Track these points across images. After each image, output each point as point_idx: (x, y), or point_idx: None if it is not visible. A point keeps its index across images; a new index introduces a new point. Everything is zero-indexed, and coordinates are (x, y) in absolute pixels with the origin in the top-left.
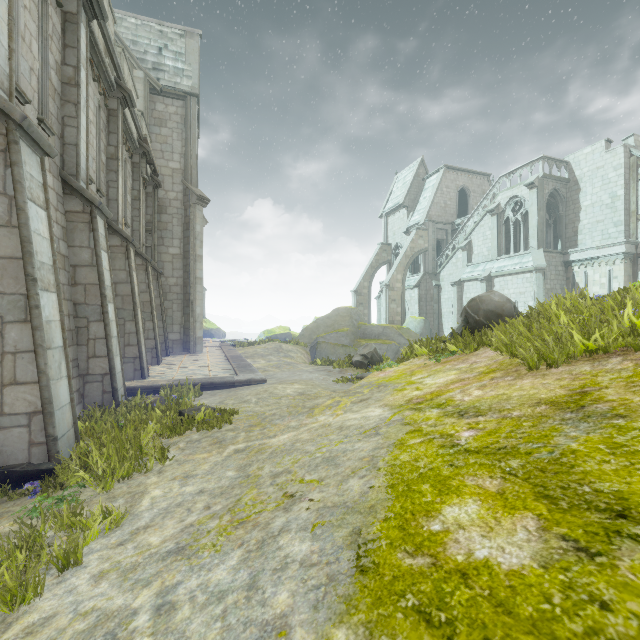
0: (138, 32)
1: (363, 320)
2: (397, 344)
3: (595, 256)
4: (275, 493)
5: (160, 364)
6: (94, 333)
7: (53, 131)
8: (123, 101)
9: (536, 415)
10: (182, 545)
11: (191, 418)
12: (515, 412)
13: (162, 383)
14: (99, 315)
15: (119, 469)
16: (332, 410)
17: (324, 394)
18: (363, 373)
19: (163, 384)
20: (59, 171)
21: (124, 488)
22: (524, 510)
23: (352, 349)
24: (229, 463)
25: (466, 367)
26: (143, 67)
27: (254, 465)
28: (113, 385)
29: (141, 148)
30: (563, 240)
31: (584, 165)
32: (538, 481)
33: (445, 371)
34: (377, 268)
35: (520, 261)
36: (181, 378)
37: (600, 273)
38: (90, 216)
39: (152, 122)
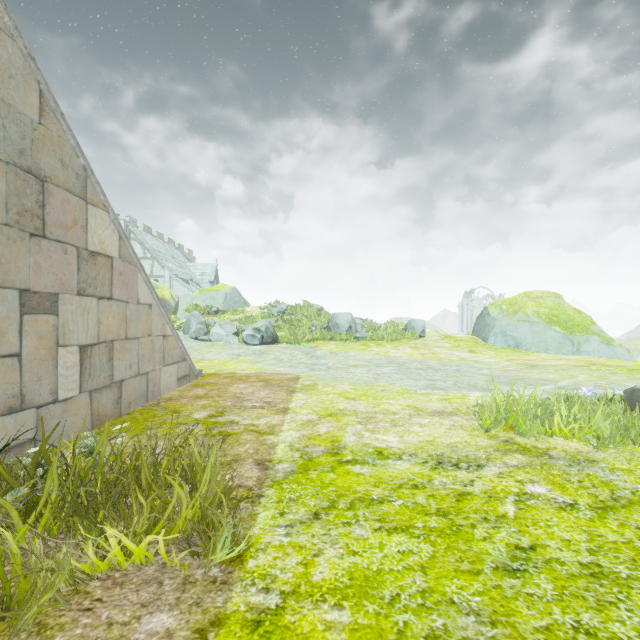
0: None
1: None
2: None
3: None
4: None
5: None
6: None
7: None
8: None
9: None
10: None
11: None
12: None
13: None
14: None
15: None
16: None
17: None
18: None
19: None
20: None
21: None
22: None
23: None
24: None
25: None
26: None
27: None
28: None
29: None
30: None
31: None
32: None
33: None
34: None
35: None
36: None
37: None
38: None
39: None
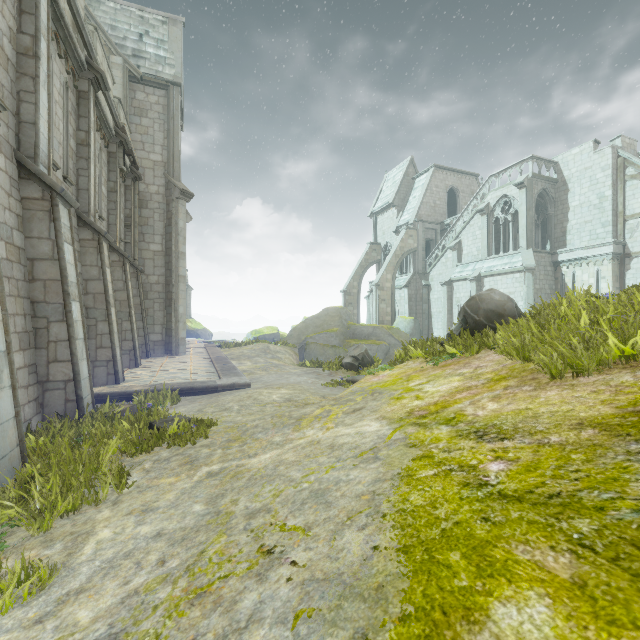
0: (117, 17)
1: (353, 320)
2: (387, 344)
3: (583, 256)
4: (248, 545)
5: (139, 367)
6: (55, 335)
7: (4, 105)
8: (95, 83)
9: (585, 443)
10: (116, 630)
11: (161, 432)
12: (553, 437)
13: (137, 389)
14: (61, 315)
15: (62, 502)
16: (322, 422)
17: (313, 400)
18: (354, 376)
19: (138, 390)
20: (13, 152)
21: (67, 526)
22: (635, 630)
23: (342, 350)
24: (198, 492)
25: (470, 372)
26: (122, 53)
27: (227, 496)
28: (77, 393)
29: (118, 137)
30: (552, 240)
31: (572, 165)
32: (637, 566)
33: (446, 376)
34: (367, 268)
35: (510, 261)
36: (159, 382)
37: (588, 273)
38: (50, 204)
39: (132, 111)
